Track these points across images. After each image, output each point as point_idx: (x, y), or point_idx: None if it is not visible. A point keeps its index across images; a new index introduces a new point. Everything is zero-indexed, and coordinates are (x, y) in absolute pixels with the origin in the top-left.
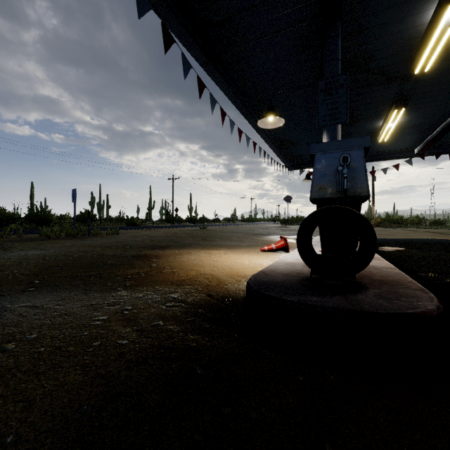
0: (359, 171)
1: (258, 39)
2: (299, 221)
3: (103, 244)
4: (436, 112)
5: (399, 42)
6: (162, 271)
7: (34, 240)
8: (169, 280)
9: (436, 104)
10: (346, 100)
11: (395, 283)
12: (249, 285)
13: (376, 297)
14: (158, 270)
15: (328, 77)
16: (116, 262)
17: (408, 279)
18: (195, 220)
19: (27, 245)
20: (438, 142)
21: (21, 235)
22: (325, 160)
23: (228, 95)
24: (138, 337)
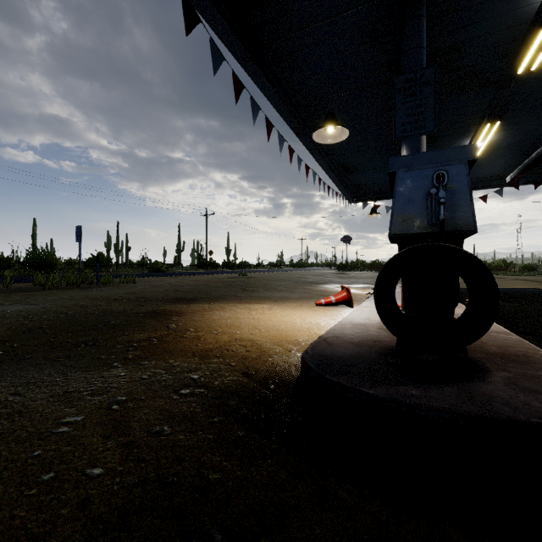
0: (461, 195)
1: (313, 23)
2: (361, 267)
3: (112, 296)
4: (538, 127)
5: (499, 29)
6: (182, 334)
7: (24, 290)
8: (190, 349)
9: (540, 117)
10: (434, 101)
11: (524, 358)
12: (306, 363)
13: (510, 387)
14: (177, 333)
15: (408, 72)
16: (121, 322)
17: (539, 352)
18: (233, 265)
19: (12, 297)
20: (537, 167)
21: (8, 285)
22: (410, 180)
23: (274, 103)
24: (124, 459)
